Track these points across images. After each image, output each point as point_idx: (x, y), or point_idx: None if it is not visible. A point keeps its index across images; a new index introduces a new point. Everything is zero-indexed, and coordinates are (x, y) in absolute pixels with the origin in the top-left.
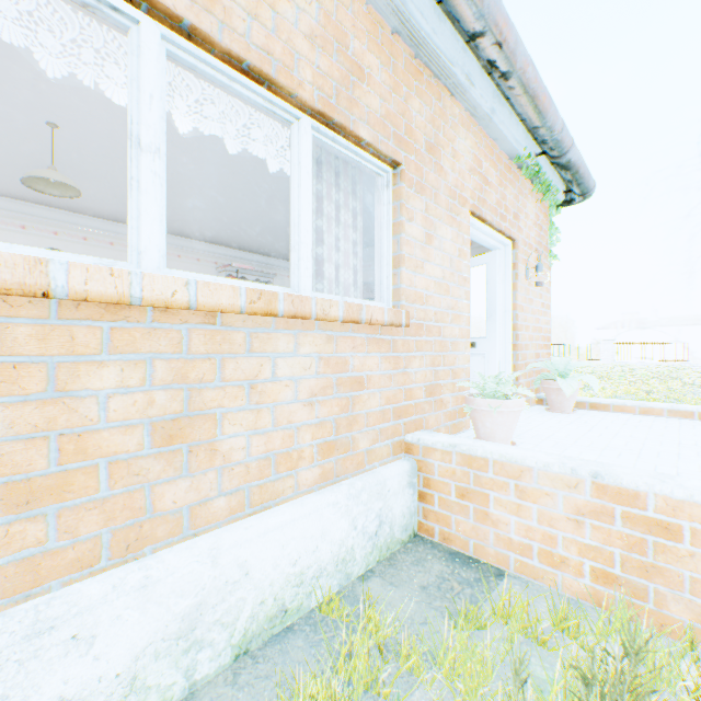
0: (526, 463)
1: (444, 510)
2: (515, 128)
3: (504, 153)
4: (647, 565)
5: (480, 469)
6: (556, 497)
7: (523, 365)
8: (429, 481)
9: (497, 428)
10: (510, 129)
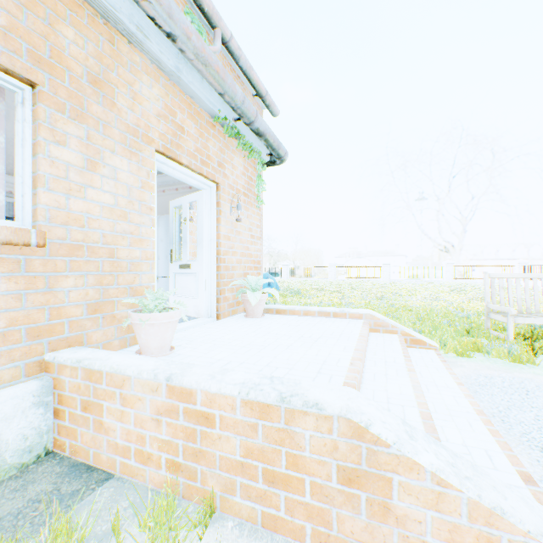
0: (127, 373)
1: (73, 425)
2: (209, 92)
3: (206, 112)
4: (198, 451)
5: (98, 381)
6: (146, 401)
7: (229, 282)
8: (63, 397)
9: (151, 338)
10: (204, 92)
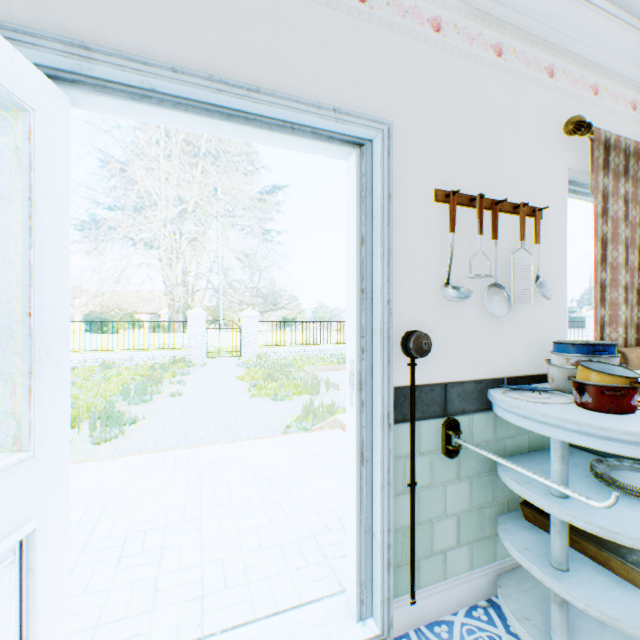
0: None
1: None
2: None
3: None
4: None
5: None
6: None
7: None
8: None
9: None
10: None
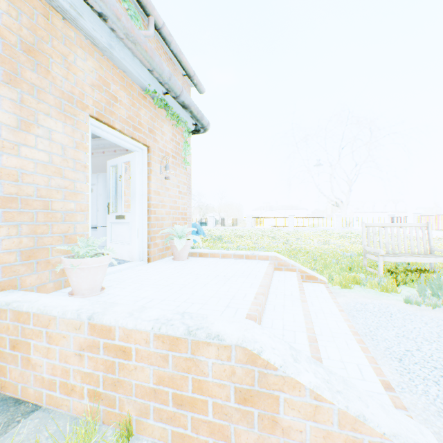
0: (53, 313)
1: (2, 362)
2: (140, 68)
3: (138, 85)
4: (116, 381)
5: (25, 322)
6: (70, 338)
7: (159, 230)
8: None
9: (82, 281)
10: (135, 67)
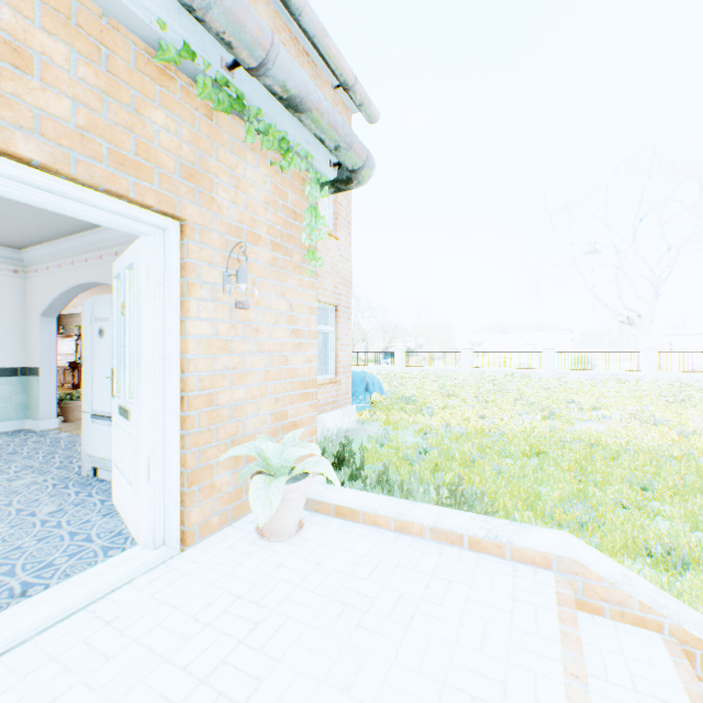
0: None
1: None
2: None
3: (133, 33)
4: None
5: None
6: None
7: (224, 447)
8: None
9: None
10: None
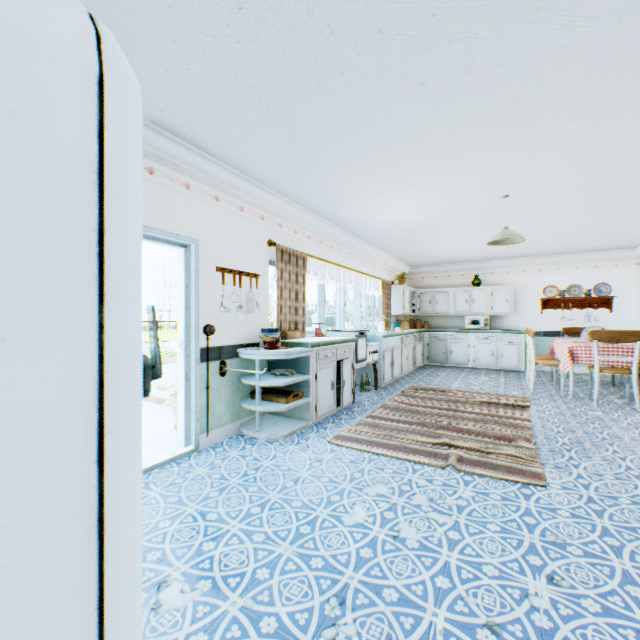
0: None
1: None
2: None
3: None
4: None
5: None
6: None
7: None
8: None
9: None
10: None
